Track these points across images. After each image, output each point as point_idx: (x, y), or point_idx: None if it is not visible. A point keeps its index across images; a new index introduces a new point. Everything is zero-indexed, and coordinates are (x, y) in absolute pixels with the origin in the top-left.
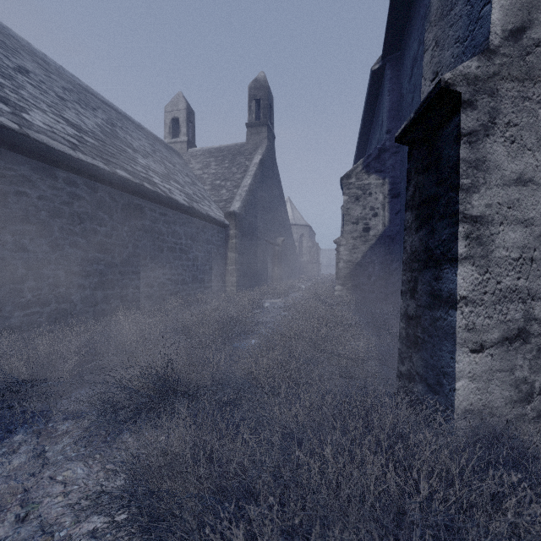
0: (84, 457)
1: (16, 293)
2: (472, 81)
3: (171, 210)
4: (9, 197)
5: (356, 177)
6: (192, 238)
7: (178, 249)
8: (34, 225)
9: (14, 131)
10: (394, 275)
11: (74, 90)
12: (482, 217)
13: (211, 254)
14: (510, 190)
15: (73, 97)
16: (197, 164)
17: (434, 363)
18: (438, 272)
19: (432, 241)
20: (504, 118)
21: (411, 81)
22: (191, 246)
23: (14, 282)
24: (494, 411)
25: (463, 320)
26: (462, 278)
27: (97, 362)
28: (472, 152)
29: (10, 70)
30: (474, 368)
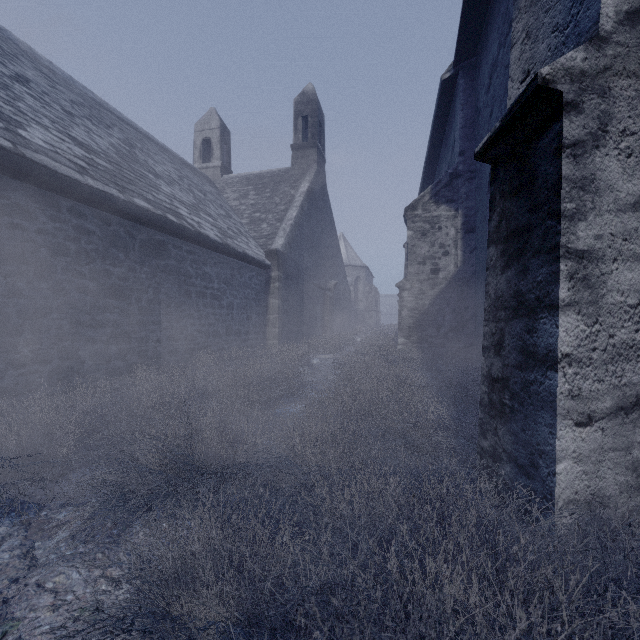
0: (83, 557)
1: (9, 348)
2: (577, 77)
3: (200, 248)
4: (1, 230)
5: (422, 208)
6: (226, 282)
7: (209, 295)
8: (31, 265)
9: (7, 150)
10: (468, 326)
11: (85, 104)
12: (590, 252)
13: (249, 300)
14: (625, 217)
15: (84, 112)
16: (233, 193)
17: (527, 439)
18: (532, 323)
19: (524, 283)
20: (618, 125)
21: (489, 92)
22: (225, 291)
23: (7, 335)
24: (605, 501)
25: (566, 385)
26: (565, 330)
27: (105, 433)
28: (577, 168)
29: (6, 78)
30: (580, 446)
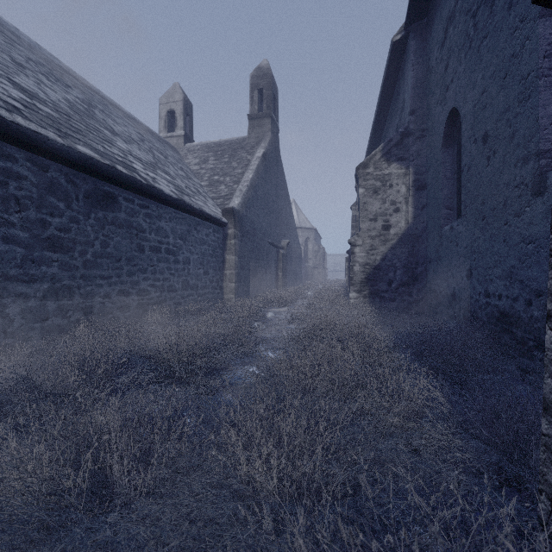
0: None
1: None
2: None
3: (154, 203)
4: None
5: (374, 166)
6: (182, 237)
7: (164, 250)
8: None
9: None
10: (419, 281)
11: (47, 65)
12: None
13: (206, 256)
14: None
15: (40, 69)
16: (194, 159)
17: None
18: None
19: None
20: None
21: (444, 46)
22: (181, 246)
23: None
24: None
25: None
26: None
27: None
28: None
29: None
30: None
